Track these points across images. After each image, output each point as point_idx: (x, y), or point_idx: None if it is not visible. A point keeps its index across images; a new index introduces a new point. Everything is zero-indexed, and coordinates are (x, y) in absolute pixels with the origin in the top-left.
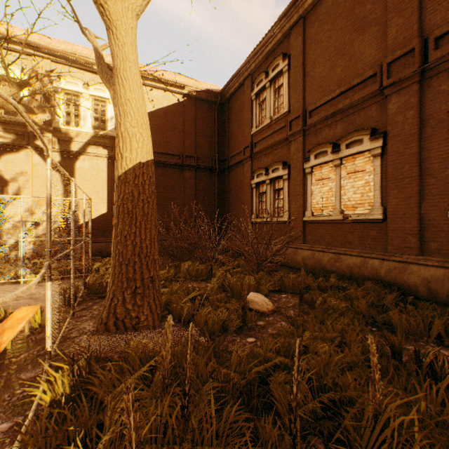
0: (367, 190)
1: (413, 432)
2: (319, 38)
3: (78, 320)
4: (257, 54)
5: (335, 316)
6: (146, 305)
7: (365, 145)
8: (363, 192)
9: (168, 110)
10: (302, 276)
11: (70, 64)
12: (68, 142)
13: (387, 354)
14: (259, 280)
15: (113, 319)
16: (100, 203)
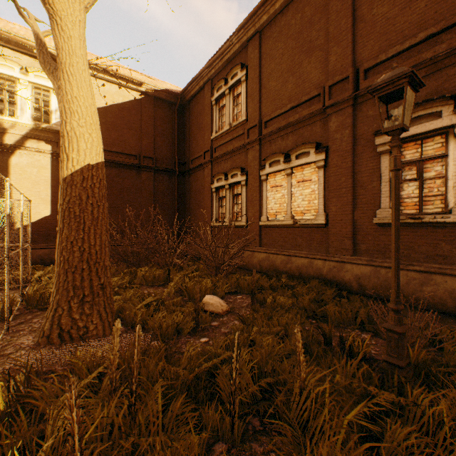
0: (313, 198)
1: (325, 398)
2: (273, 54)
3: (15, 336)
4: (216, 60)
5: (282, 312)
6: (95, 313)
7: (312, 157)
8: (309, 199)
9: (123, 107)
10: (253, 277)
11: (3, 43)
12: (0, 133)
13: (321, 341)
14: (217, 283)
15: (57, 331)
16: (42, 204)
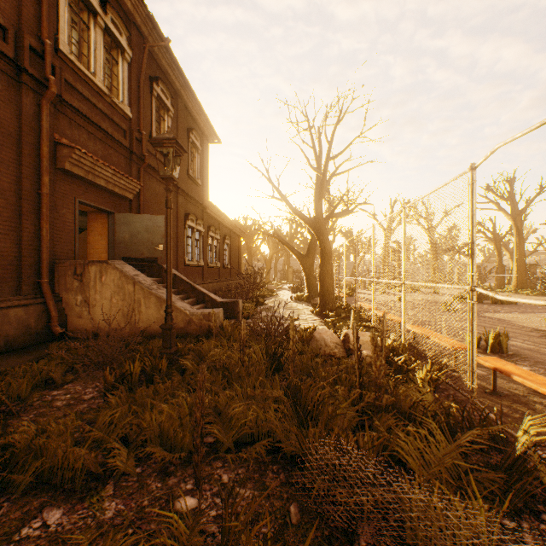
0: None
1: (249, 351)
2: None
3: None
4: None
5: None
6: None
7: None
8: None
9: None
10: None
11: None
12: None
13: (99, 407)
14: None
15: None
16: None
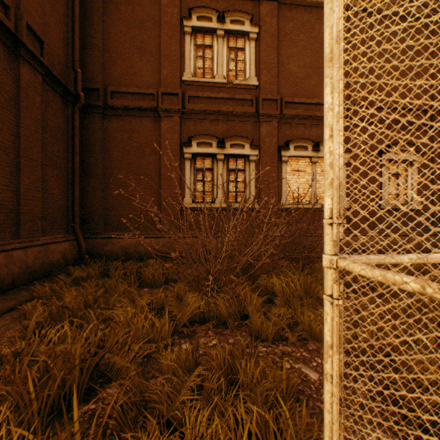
0: None
1: None
2: (295, 40)
3: None
4: None
5: None
6: None
7: None
8: None
9: None
10: None
11: None
12: None
13: None
14: None
15: None
16: None
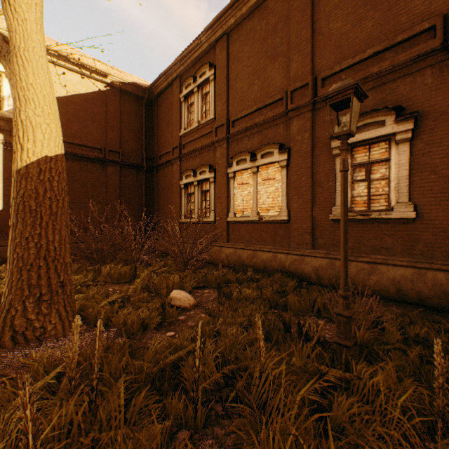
0: (277, 195)
1: (281, 378)
2: (240, 57)
3: None
4: (185, 57)
5: (247, 304)
6: (54, 313)
7: (276, 157)
8: (274, 197)
9: (86, 97)
10: (220, 271)
11: None
12: None
13: (282, 329)
14: (185, 278)
15: (9, 333)
16: None
